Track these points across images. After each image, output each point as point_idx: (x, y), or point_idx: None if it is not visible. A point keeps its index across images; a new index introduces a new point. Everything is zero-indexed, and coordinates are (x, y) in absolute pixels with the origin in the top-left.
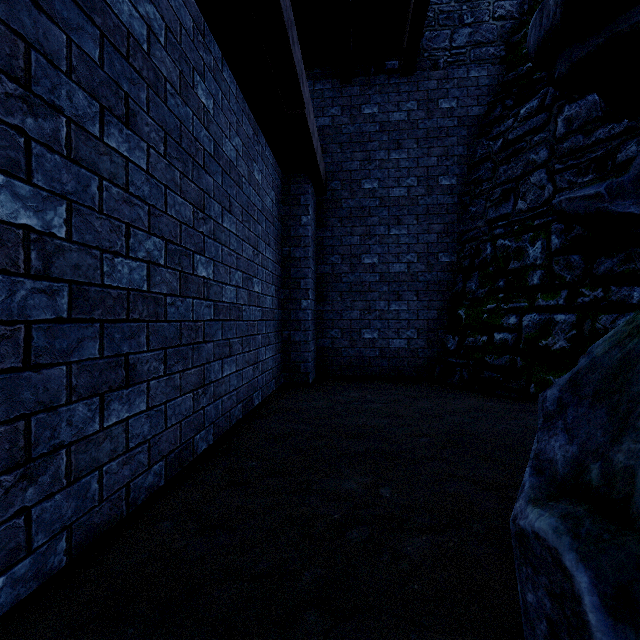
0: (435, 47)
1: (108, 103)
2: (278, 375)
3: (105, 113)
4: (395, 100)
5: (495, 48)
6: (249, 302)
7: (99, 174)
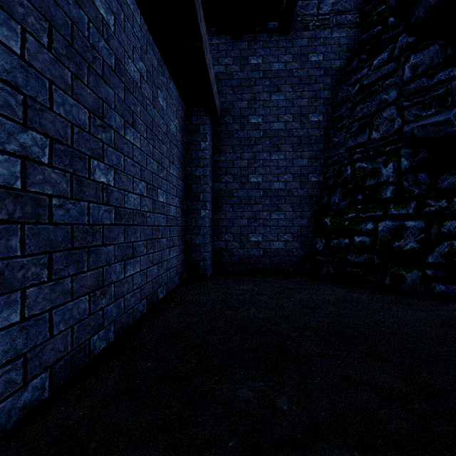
0: (306, 13)
1: None
2: (181, 271)
3: None
4: (275, 53)
5: (352, 15)
6: (154, 210)
7: None
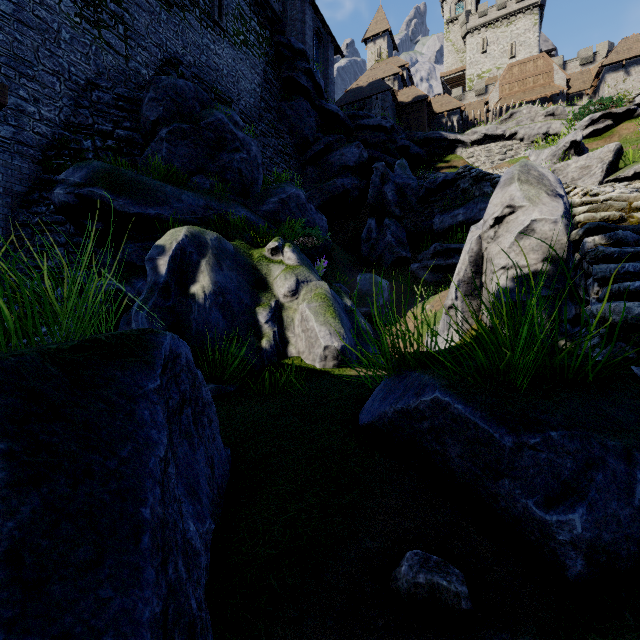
0: None
1: None
2: None
3: None
4: None
5: (35, 151)
6: None
7: None
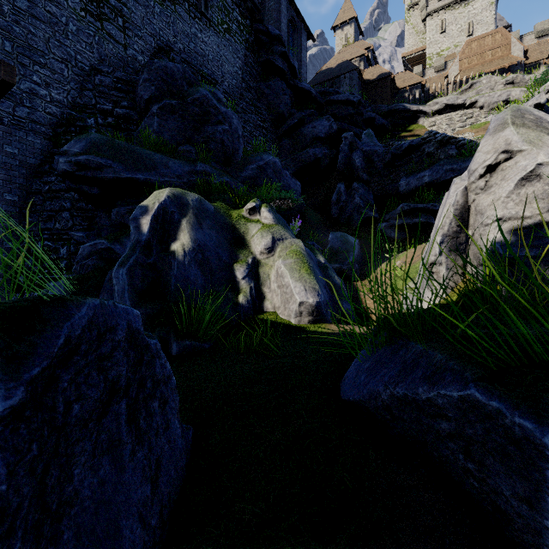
0: (1, 108)
1: None
2: None
3: None
4: None
5: (46, 129)
6: None
7: None
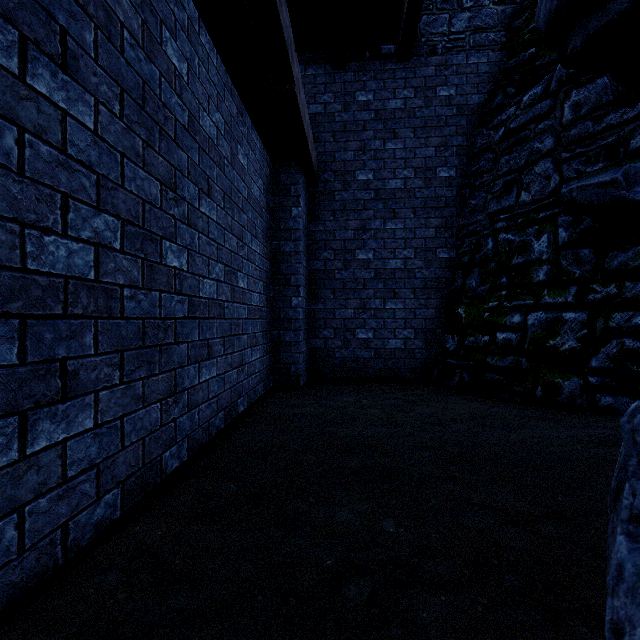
0: (433, 32)
1: (33, 34)
2: (266, 378)
3: (28, 46)
4: (391, 87)
5: (495, 34)
6: (232, 298)
7: (18, 124)
